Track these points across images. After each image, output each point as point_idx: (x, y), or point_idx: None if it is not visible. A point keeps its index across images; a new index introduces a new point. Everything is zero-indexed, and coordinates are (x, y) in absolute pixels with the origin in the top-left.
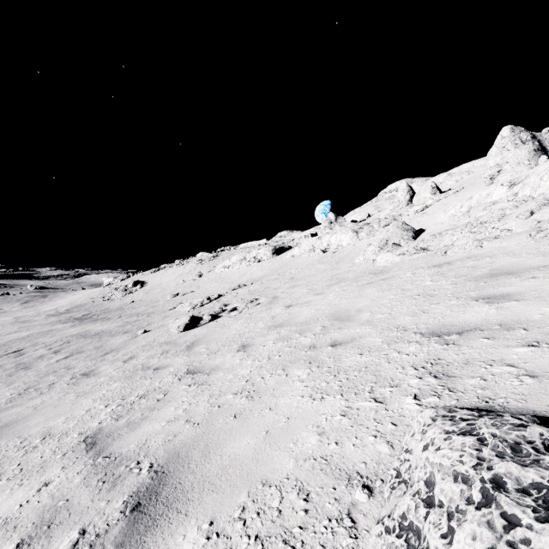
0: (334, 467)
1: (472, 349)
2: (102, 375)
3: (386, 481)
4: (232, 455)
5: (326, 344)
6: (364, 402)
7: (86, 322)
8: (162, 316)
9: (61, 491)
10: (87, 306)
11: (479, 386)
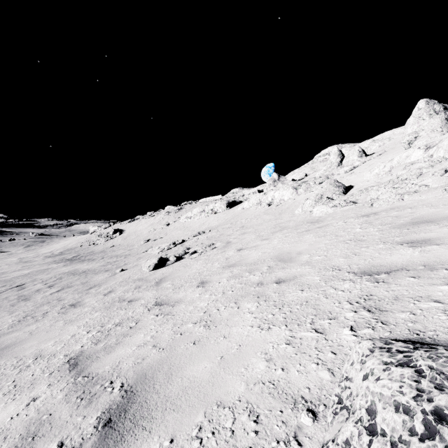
0: (281, 391)
1: (400, 287)
2: (86, 306)
3: (328, 406)
4: (191, 378)
5: (271, 281)
6: (306, 332)
7: (75, 263)
8: (136, 257)
9: (45, 406)
10: (77, 249)
11: (410, 320)
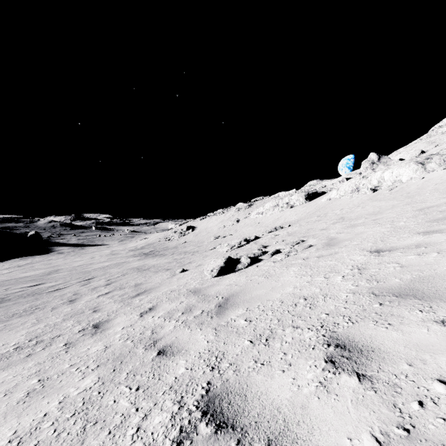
0: None
1: None
2: (106, 335)
3: None
4: None
5: None
6: None
7: (148, 257)
8: (203, 255)
9: None
10: (155, 244)
11: None
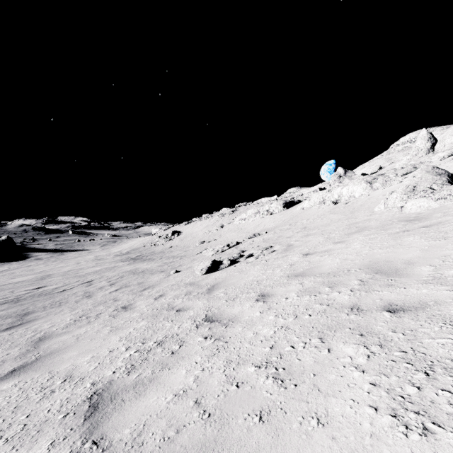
0: None
1: None
2: (136, 310)
3: None
4: None
5: (377, 307)
6: None
7: (137, 262)
8: (191, 259)
9: None
10: (140, 249)
11: None
